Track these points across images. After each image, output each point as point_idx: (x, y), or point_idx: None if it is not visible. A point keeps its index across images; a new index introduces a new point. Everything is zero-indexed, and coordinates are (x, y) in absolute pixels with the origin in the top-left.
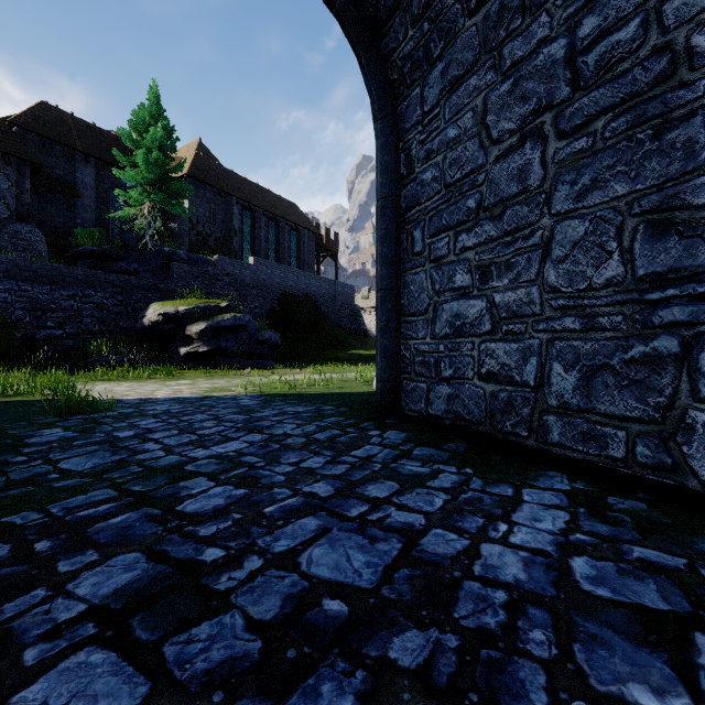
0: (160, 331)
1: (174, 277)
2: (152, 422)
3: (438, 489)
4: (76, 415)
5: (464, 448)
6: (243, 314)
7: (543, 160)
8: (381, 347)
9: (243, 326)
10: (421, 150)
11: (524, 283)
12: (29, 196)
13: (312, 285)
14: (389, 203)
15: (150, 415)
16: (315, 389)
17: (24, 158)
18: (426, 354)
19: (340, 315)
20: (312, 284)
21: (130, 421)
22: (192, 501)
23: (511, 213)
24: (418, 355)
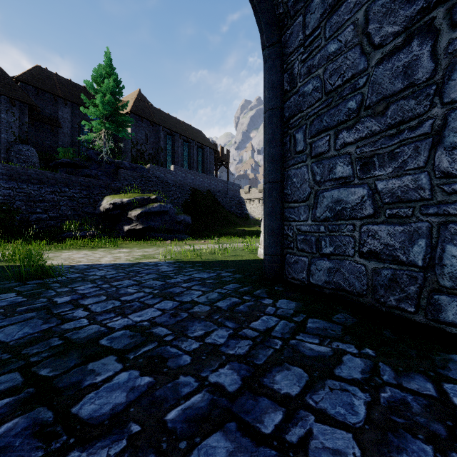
0: (111, 214)
1: (121, 179)
2: (88, 287)
3: (351, 382)
4: (34, 280)
5: (352, 320)
6: (166, 203)
7: (434, 53)
8: (269, 227)
9: (166, 211)
10: (303, 67)
11: (411, 170)
12: (27, 127)
13: (212, 184)
14: (275, 113)
15: (89, 280)
16: (215, 257)
17: (24, 101)
18: (308, 233)
19: (231, 204)
20: (212, 183)
21: (72, 286)
22: (91, 397)
23: (396, 107)
24: (299, 234)
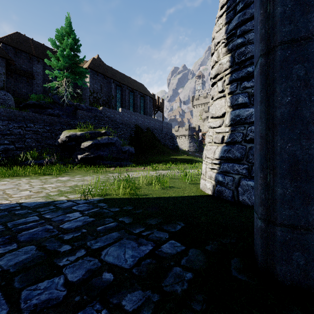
0: (67, 145)
1: (78, 117)
2: None
3: None
4: None
5: None
6: (113, 136)
7: None
8: (281, 156)
9: (113, 143)
10: None
11: None
12: (4, 76)
13: (151, 123)
14: None
15: None
16: (152, 190)
17: (1, 56)
18: None
19: (165, 138)
20: (151, 123)
21: None
22: None
23: None
24: None
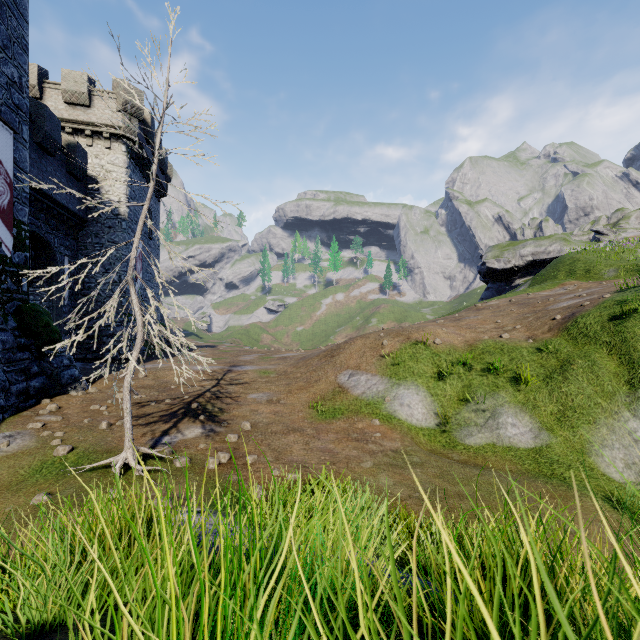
0: None
1: None
2: None
3: None
4: None
5: None
6: None
7: None
8: None
9: None
10: None
11: None
12: None
13: None
14: None
15: None
16: None
17: None
18: None
19: None
20: None
21: None
22: None
23: None
24: None
